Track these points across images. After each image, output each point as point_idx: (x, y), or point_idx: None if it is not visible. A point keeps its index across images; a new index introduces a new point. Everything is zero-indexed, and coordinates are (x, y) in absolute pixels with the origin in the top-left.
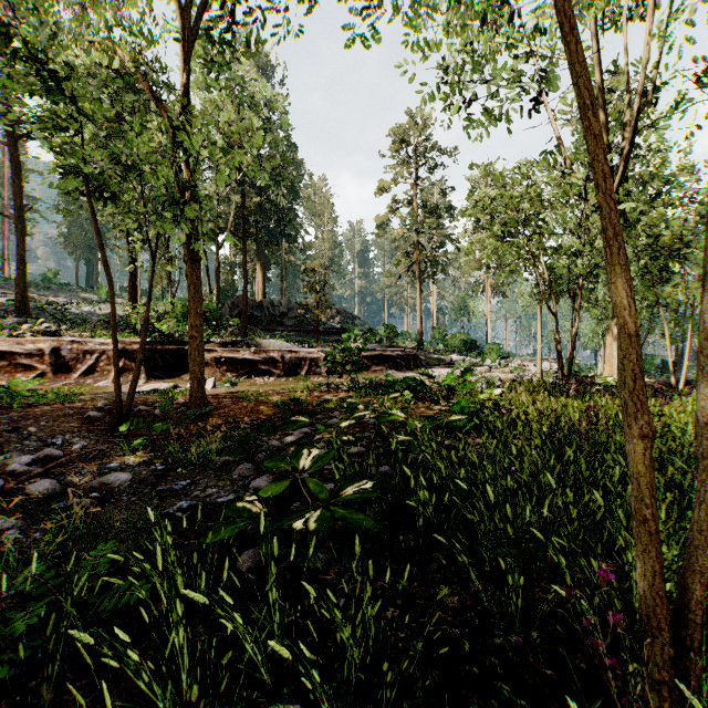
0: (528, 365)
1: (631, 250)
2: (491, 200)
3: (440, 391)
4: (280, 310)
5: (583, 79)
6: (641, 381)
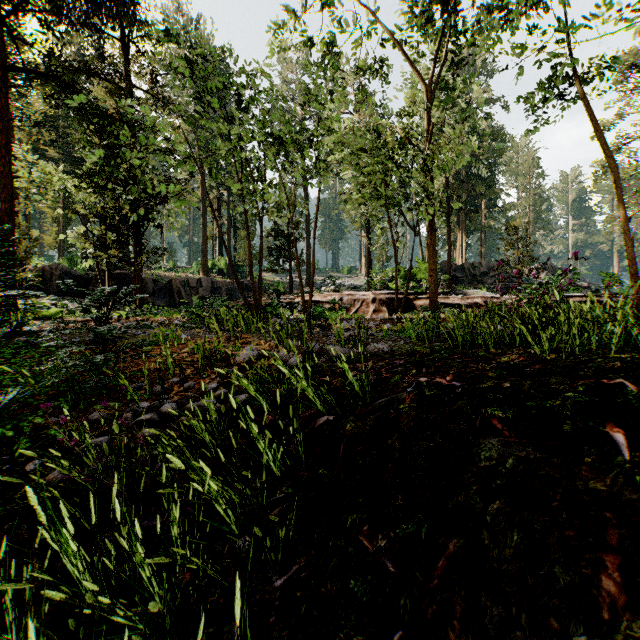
0: None
1: None
2: None
3: None
4: (480, 270)
5: (602, 142)
6: (626, 227)
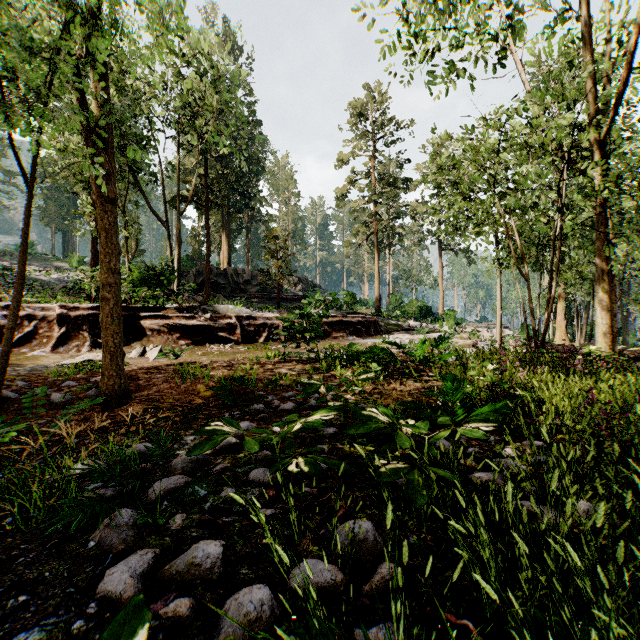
0: (481, 331)
1: (628, 202)
2: (453, 165)
3: (411, 362)
4: (243, 277)
5: None
6: None
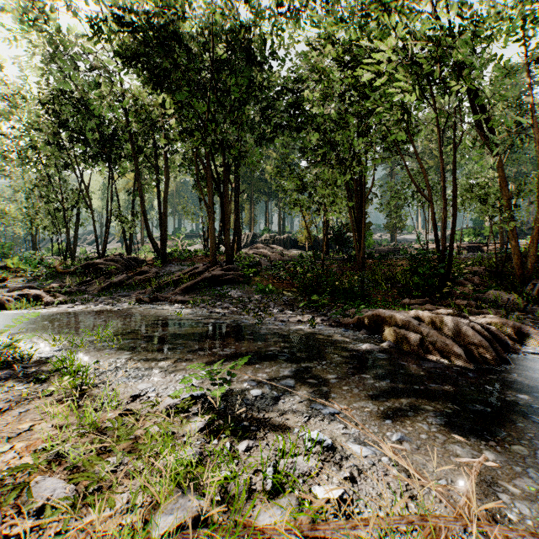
0: None
1: None
2: None
3: None
4: (526, 226)
5: None
6: None
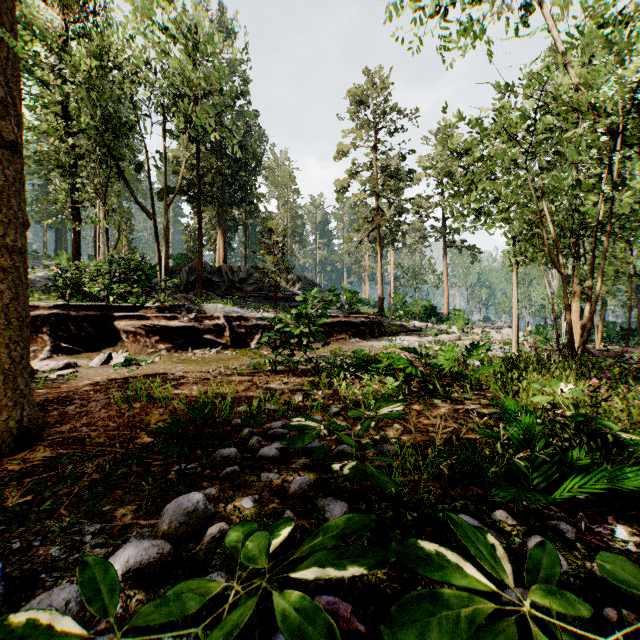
0: (490, 332)
1: None
2: (467, 149)
3: (434, 374)
4: (239, 275)
5: None
6: None
